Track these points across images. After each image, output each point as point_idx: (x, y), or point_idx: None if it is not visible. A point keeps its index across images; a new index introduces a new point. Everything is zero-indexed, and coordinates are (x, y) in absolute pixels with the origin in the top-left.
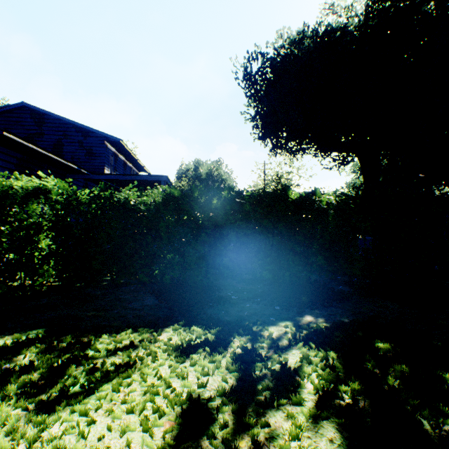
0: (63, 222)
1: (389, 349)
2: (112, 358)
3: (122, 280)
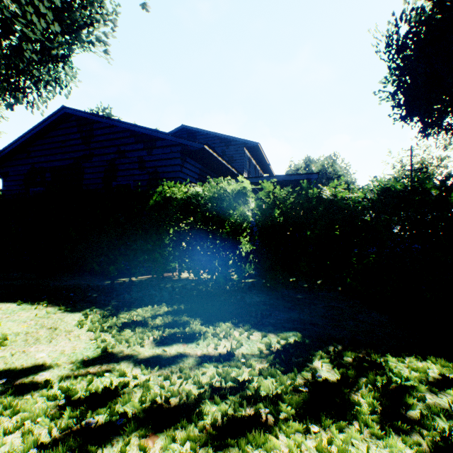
0: (270, 222)
1: None
2: (443, 397)
3: (307, 284)
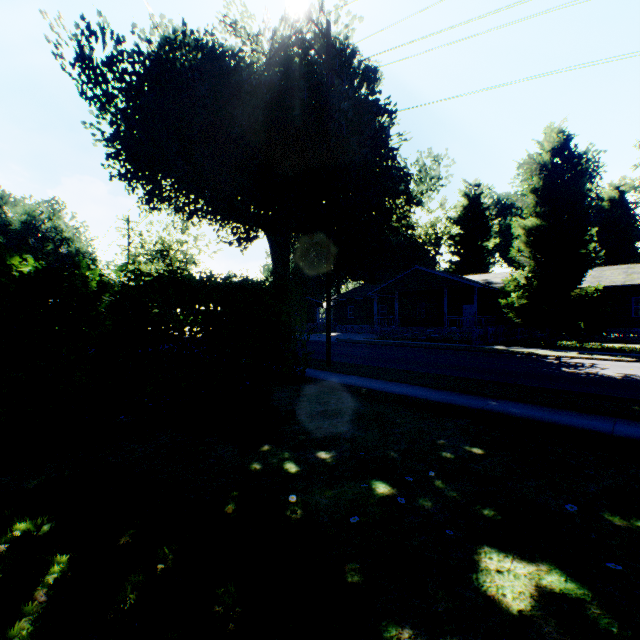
0: None
1: (27, 531)
2: None
3: None
